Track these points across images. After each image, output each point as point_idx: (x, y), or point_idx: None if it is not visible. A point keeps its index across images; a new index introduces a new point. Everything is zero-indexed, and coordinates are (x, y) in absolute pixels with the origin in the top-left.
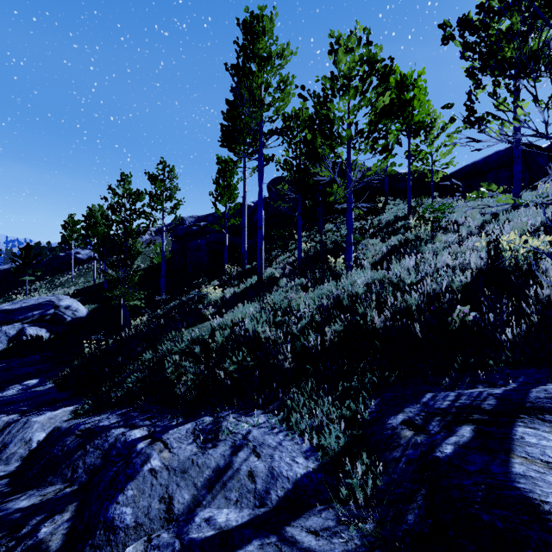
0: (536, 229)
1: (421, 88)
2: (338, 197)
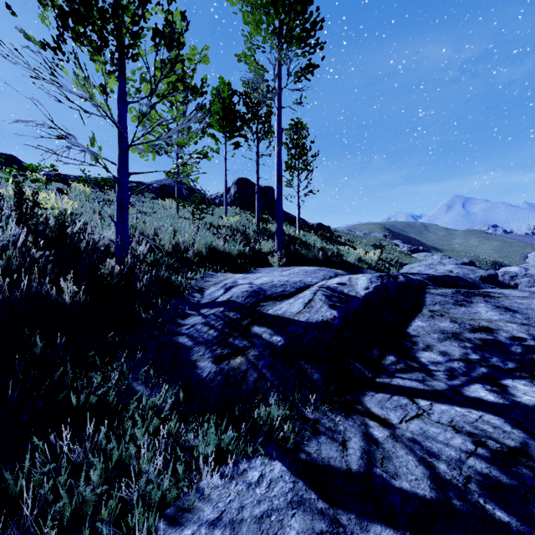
0: None
1: None
2: None
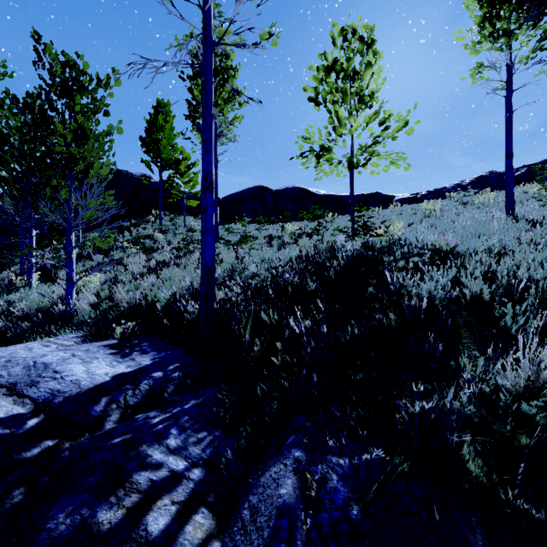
0: (164, 261)
1: (165, 133)
2: (55, 219)
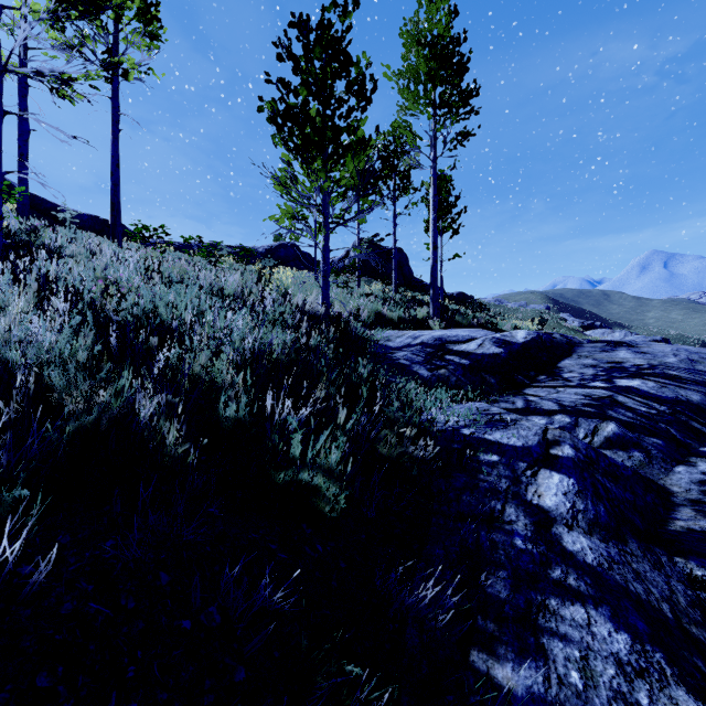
0: None
1: None
2: None
